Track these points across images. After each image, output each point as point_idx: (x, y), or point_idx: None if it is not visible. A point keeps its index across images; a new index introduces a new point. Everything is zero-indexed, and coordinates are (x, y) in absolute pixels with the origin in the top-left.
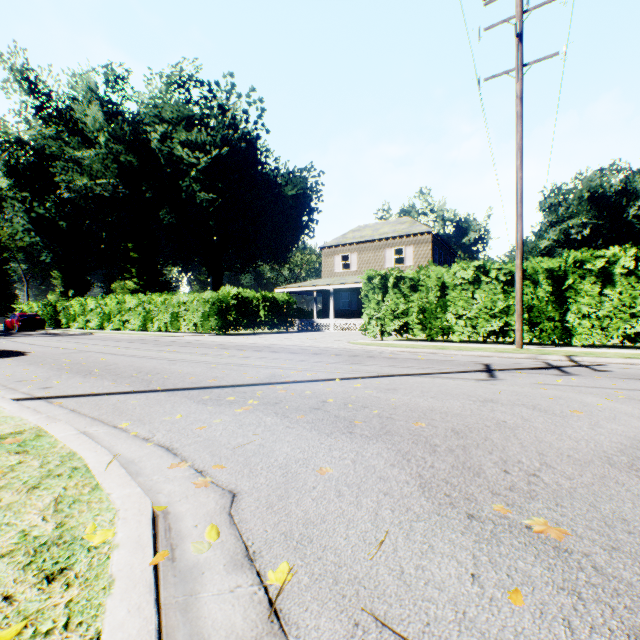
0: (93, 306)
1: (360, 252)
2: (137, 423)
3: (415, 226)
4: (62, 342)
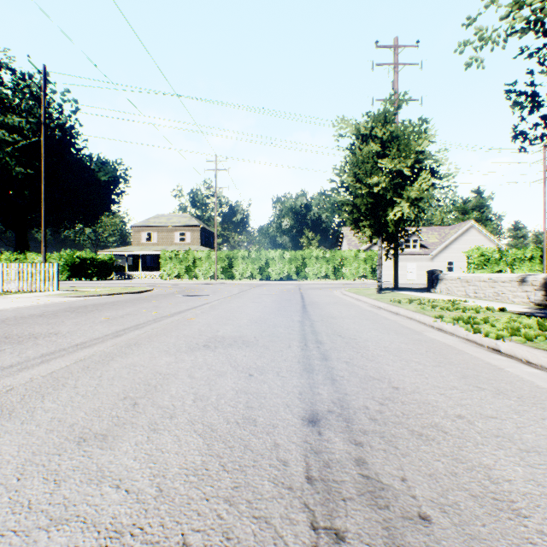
0: None
1: (159, 232)
2: None
3: (192, 221)
4: None
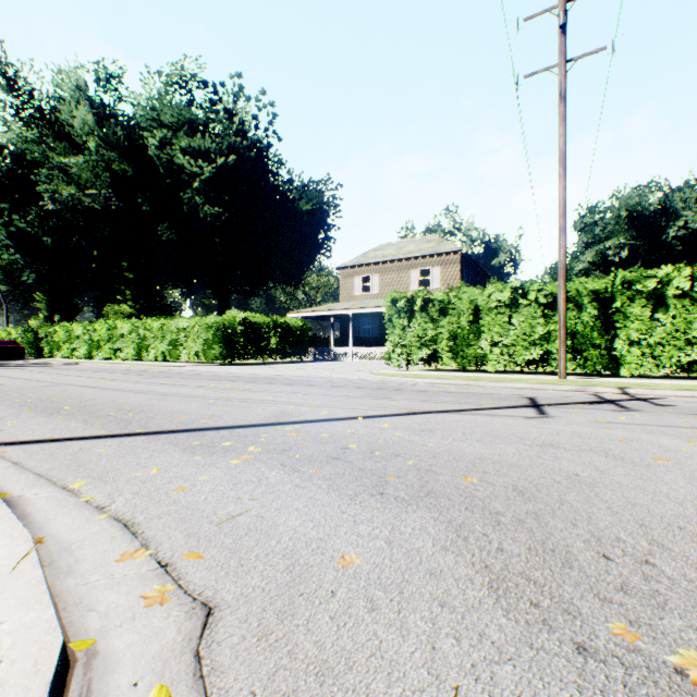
0: (80, 332)
1: (382, 273)
2: (96, 482)
3: (443, 245)
4: (38, 373)
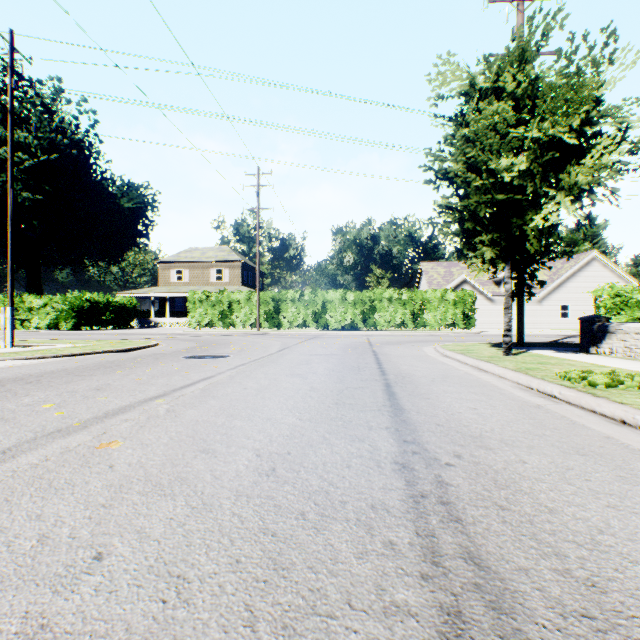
0: None
1: (192, 269)
2: None
3: (232, 255)
4: None
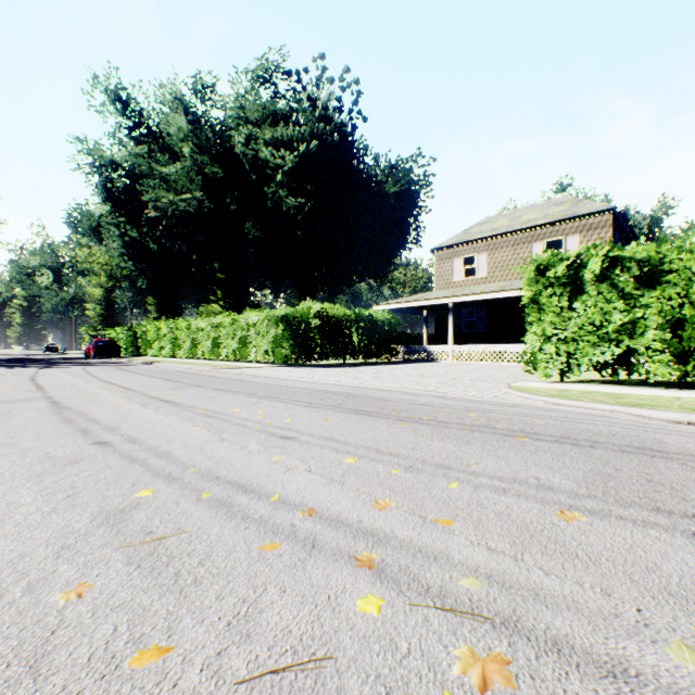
0: (166, 331)
1: (491, 251)
2: None
3: (581, 205)
4: (78, 376)
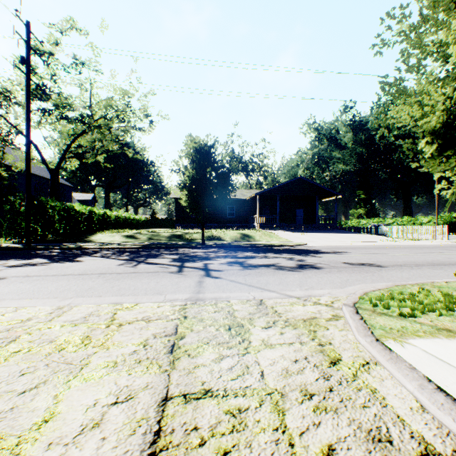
0: (363, 223)
1: None
2: None
3: None
4: None
